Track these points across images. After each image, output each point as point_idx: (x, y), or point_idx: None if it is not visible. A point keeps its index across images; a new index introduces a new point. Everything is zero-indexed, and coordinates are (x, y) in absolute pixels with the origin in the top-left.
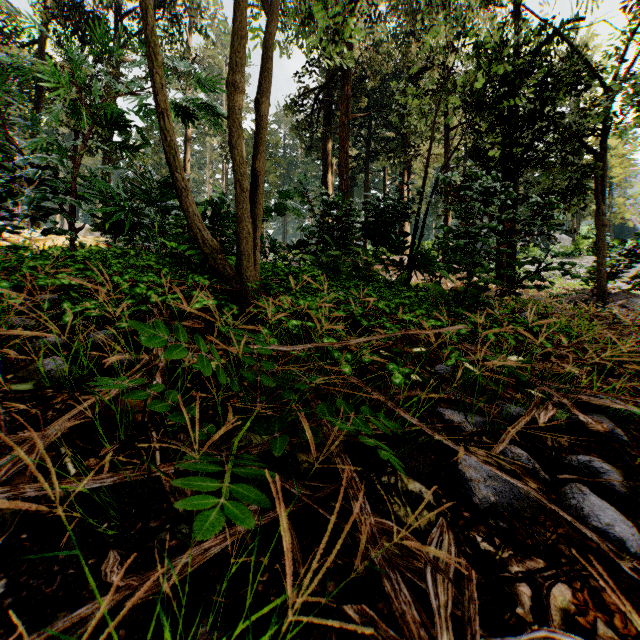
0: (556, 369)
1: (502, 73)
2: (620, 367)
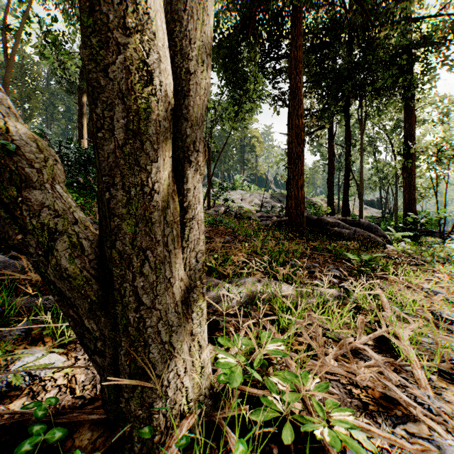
0: None
1: None
2: None
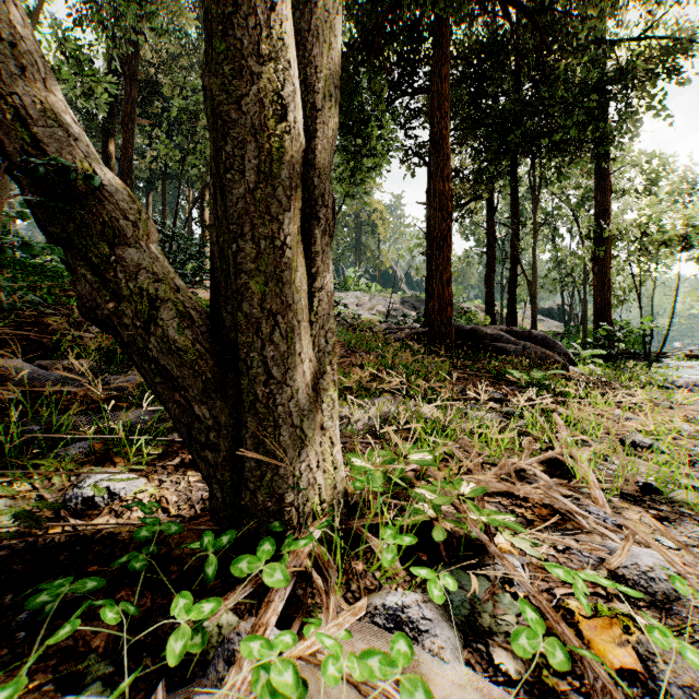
0: None
1: None
2: None
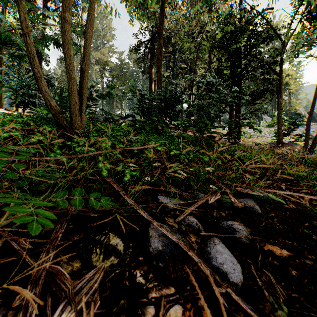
0: (230, 174)
1: (230, 31)
2: (275, 175)
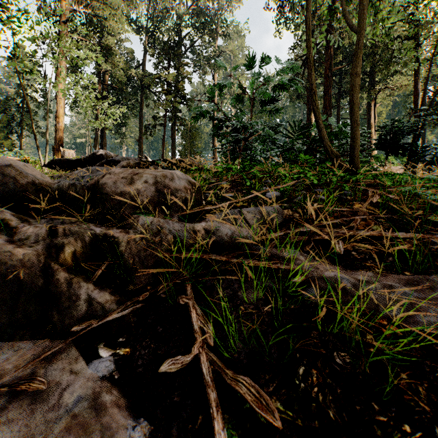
0: None
1: None
2: None
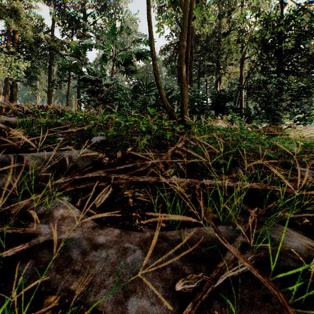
0: None
1: (277, 31)
2: None
